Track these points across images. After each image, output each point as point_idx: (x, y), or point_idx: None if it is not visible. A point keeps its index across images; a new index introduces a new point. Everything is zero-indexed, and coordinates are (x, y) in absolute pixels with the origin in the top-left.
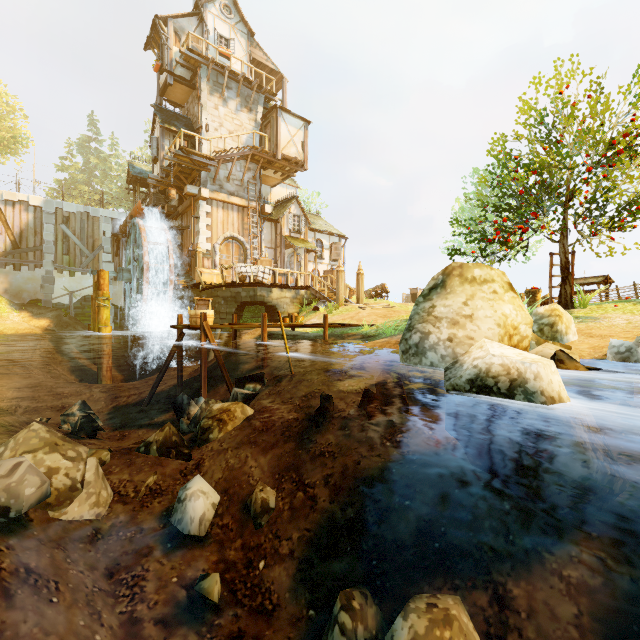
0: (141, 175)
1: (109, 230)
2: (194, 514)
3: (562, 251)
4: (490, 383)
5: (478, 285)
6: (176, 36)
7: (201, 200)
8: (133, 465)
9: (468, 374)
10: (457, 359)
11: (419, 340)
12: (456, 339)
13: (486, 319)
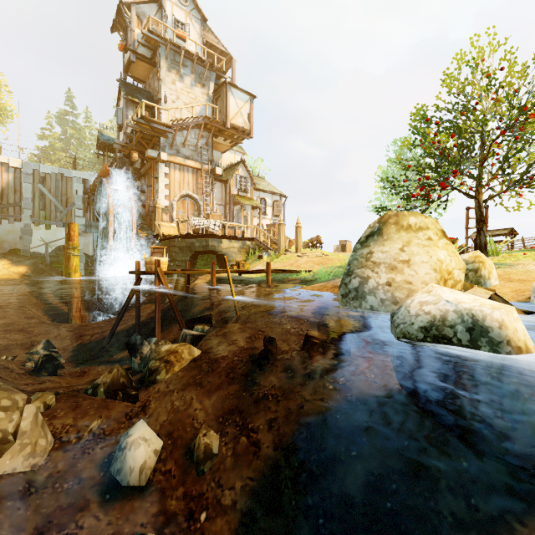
0: (109, 142)
1: (81, 189)
2: (134, 464)
3: (477, 206)
4: (446, 331)
5: (414, 232)
6: (138, 20)
7: (160, 162)
8: (79, 408)
9: (420, 320)
10: (404, 304)
11: (358, 284)
12: (395, 283)
13: (423, 264)
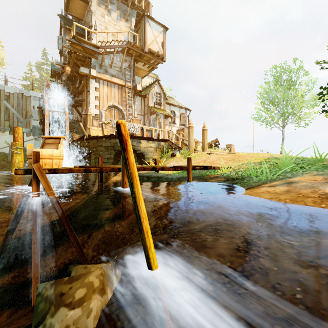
0: (58, 70)
1: (37, 105)
2: None
3: None
4: None
5: None
6: None
7: (91, 79)
8: None
9: None
10: None
11: None
12: None
13: None
